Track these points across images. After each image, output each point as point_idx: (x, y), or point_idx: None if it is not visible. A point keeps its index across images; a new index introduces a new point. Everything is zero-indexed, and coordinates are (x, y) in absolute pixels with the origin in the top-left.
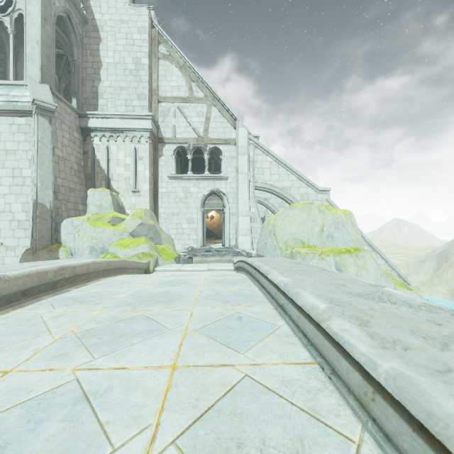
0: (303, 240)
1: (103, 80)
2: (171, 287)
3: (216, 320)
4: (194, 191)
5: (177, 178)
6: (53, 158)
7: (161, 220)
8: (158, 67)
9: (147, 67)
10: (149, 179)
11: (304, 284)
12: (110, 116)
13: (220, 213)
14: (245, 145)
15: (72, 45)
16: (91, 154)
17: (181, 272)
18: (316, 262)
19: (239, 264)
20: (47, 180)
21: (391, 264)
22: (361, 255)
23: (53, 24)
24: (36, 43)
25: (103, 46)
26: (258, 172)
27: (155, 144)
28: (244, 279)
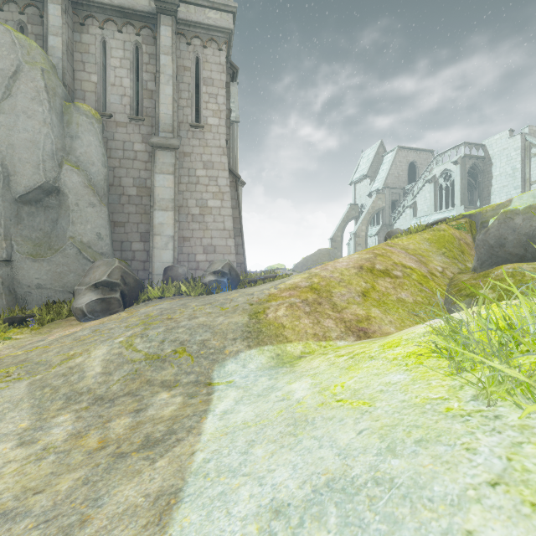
0: None
1: (493, 185)
2: None
3: None
4: None
5: None
6: None
7: None
8: (530, 163)
9: (519, 169)
10: None
11: None
12: None
13: None
14: None
15: (477, 173)
16: None
17: None
18: None
19: None
20: None
21: None
22: None
23: (465, 177)
24: (458, 191)
25: (493, 167)
26: None
27: None
28: None
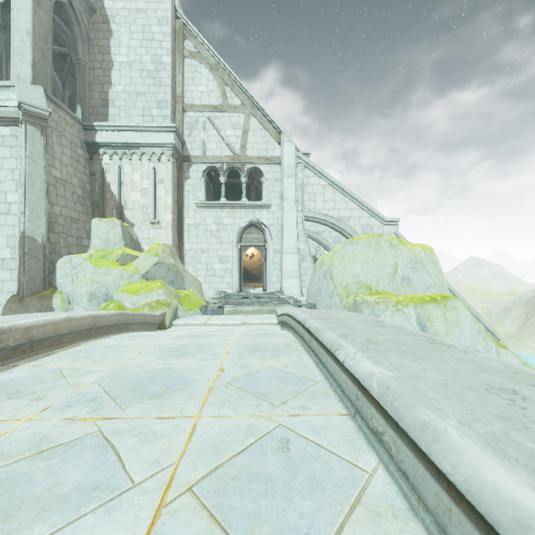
0: (369, 285)
1: (114, 84)
2: (178, 360)
3: (236, 453)
4: (229, 222)
5: (207, 206)
6: (46, 179)
7: (187, 259)
8: (184, 68)
9: (169, 67)
10: (171, 208)
11: (426, 387)
12: (122, 128)
13: (261, 249)
14: (292, 165)
15: (76, 39)
16: (100, 176)
17: (207, 326)
18: (390, 314)
19: (284, 319)
20: (39, 207)
21: (476, 314)
22: (451, 305)
23: (49, 10)
24: (26, 33)
25: (115, 41)
26: (308, 199)
27: (180, 163)
28: (292, 343)
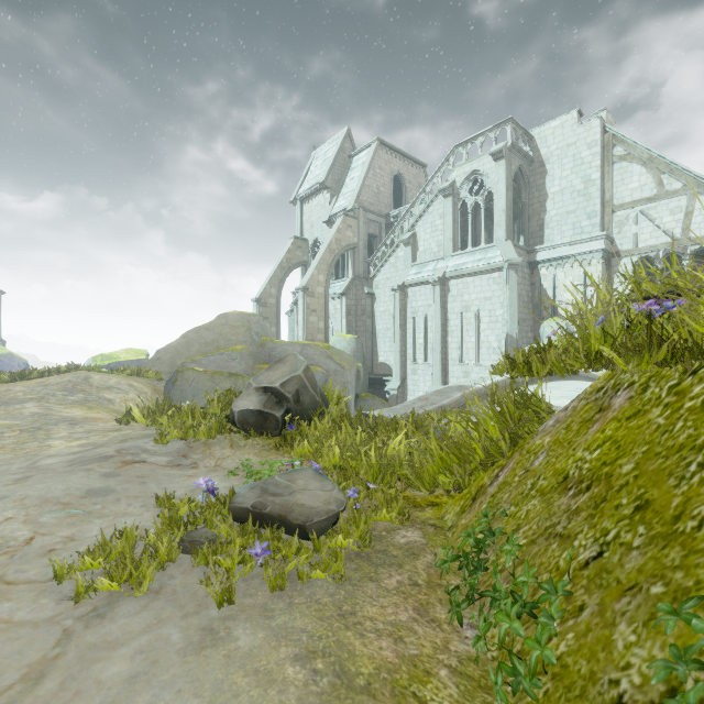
0: None
1: (548, 211)
2: None
3: None
4: None
5: None
6: (518, 299)
7: None
8: (612, 174)
9: (598, 181)
10: None
11: None
12: (557, 246)
13: None
14: None
15: (520, 189)
16: (538, 284)
17: None
18: None
19: None
20: (514, 317)
21: None
22: None
23: (511, 187)
24: (502, 212)
25: (549, 178)
26: None
27: (608, 261)
28: None
